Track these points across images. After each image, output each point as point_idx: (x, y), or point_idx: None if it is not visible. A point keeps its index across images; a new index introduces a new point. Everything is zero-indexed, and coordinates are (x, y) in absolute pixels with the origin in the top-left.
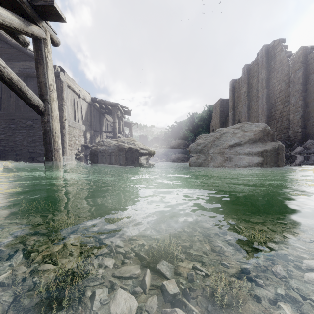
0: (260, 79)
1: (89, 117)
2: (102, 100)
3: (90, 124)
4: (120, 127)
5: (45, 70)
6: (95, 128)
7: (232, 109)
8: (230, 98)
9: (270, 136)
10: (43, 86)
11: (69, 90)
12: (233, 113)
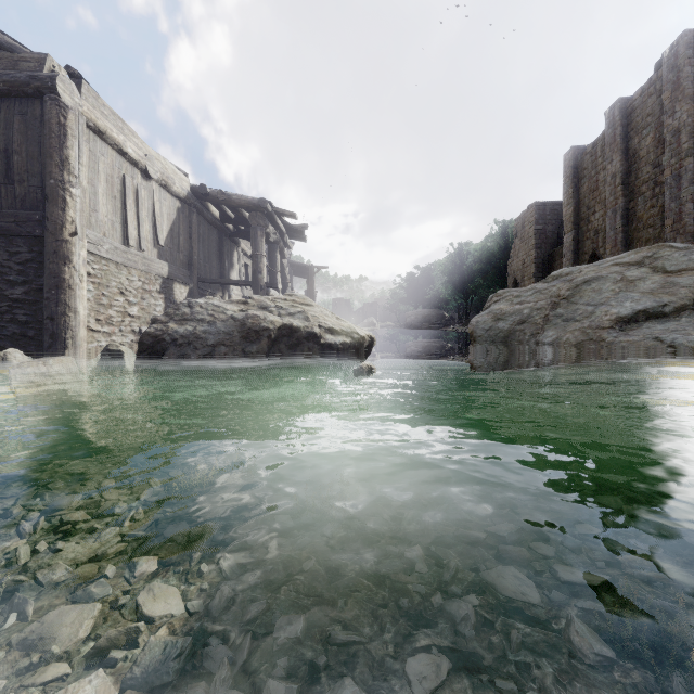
0: (670, 131)
1: (185, 241)
2: (221, 193)
3: (187, 262)
4: (277, 270)
5: None
6: (207, 273)
7: (574, 225)
8: (566, 196)
9: None
10: None
11: (102, 145)
12: (576, 235)
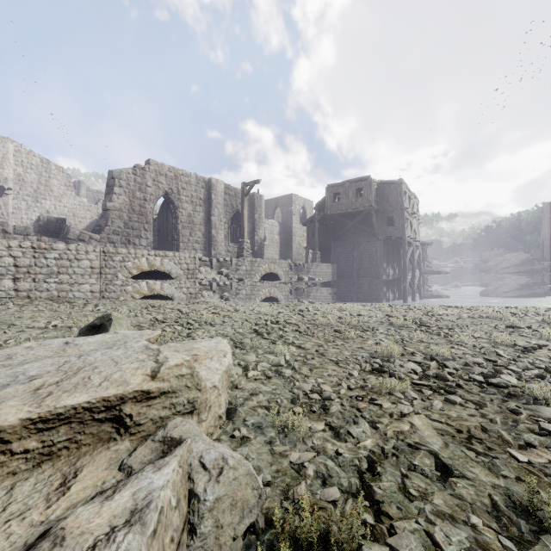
0: None
1: None
2: None
3: None
4: (425, 256)
5: (420, 256)
6: None
7: None
8: None
9: (530, 262)
10: (420, 259)
11: None
12: None
